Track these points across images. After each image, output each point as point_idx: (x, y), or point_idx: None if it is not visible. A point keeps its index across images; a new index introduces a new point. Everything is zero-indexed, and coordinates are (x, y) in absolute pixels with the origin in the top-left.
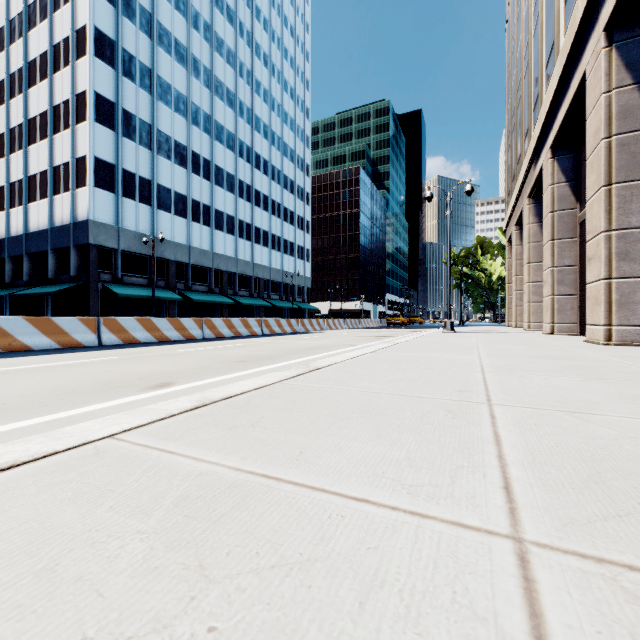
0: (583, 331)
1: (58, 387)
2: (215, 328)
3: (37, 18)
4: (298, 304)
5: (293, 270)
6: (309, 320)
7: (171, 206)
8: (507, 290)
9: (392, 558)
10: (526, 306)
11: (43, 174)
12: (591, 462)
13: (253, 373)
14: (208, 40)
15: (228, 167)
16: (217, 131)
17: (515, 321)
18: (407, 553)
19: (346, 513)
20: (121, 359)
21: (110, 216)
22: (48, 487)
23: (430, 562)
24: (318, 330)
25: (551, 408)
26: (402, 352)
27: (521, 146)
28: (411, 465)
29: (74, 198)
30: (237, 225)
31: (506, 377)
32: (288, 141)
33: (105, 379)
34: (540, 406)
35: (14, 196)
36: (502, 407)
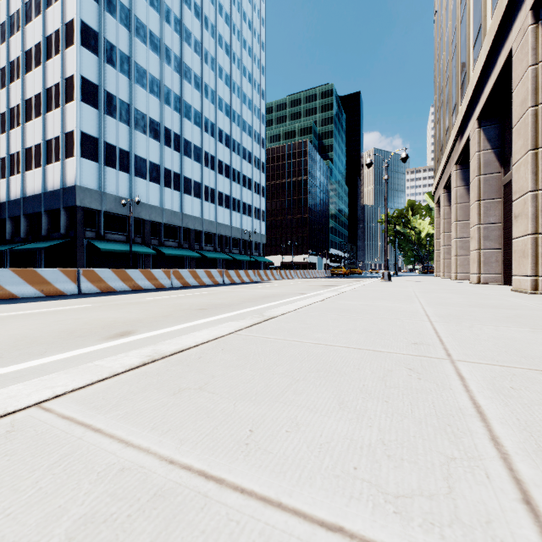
0: (507, 281)
1: (22, 336)
2: (182, 278)
3: (32, 14)
4: (255, 257)
5: (251, 228)
6: (264, 271)
7: (146, 174)
8: (435, 245)
9: None
10: (453, 259)
11: (38, 147)
12: None
13: (211, 321)
14: (178, 32)
15: (195, 140)
16: (186, 110)
17: (443, 272)
18: None
19: None
20: (93, 307)
21: (94, 182)
22: None
23: None
24: (272, 280)
25: (519, 366)
26: (349, 301)
27: (449, 119)
28: (388, 455)
29: (63, 167)
30: (203, 190)
31: (455, 327)
32: (246, 118)
33: (70, 327)
34: (506, 363)
35: (13, 166)
36: (466, 364)
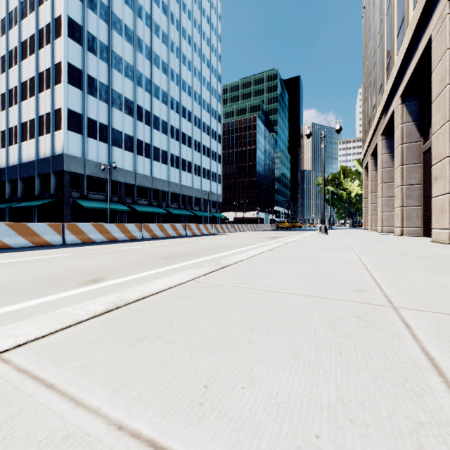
0: (426, 233)
1: (6, 282)
2: (151, 231)
3: (27, 11)
4: (212, 214)
5: (209, 189)
6: (220, 225)
7: (122, 144)
8: (364, 203)
9: None
10: (380, 215)
11: (32, 121)
12: None
13: (174, 269)
14: (148, 26)
15: (163, 116)
16: (155, 90)
17: (370, 226)
18: None
19: None
20: (73, 255)
21: (78, 151)
22: None
23: None
24: (227, 232)
25: None
26: (293, 250)
27: (376, 97)
28: (351, 419)
29: (53, 138)
30: (169, 157)
31: (391, 275)
32: (205, 98)
33: (50, 274)
34: (446, 310)
35: (12, 137)
36: (409, 311)
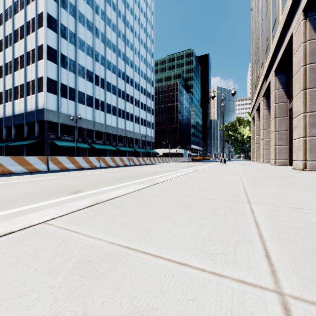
0: (291, 163)
1: (23, 193)
2: (106, 162)
3: (18, 8)
4: (148, 150)
5: (145, 133)
6: (153, 158)
7: (85, 101)
8: (252, 143)
9: (204, 307)
10: (261, 151)
11: (21, 86)
12: (312, 239)
13: (124, 185)
14: (103, 19)
15: (113, 82)
16: (107, 64)
17: (256, 158)
18: (213, 303)
19: (174, 273)
20: (58, 178)
21: (54, 106)
22: (2, 255)
23: (228, 311)
24: (157, 163)
25: (283, 205)
26: (200, 174)
27: (259, 71)
28: (210, 240)
29: (37, 97)
30: (117, 111)
31: (256, 188)
32: (143, 69)
33: (48, 188)
34: (276, 204)
35: (7, 96)
36: (256, 205)
